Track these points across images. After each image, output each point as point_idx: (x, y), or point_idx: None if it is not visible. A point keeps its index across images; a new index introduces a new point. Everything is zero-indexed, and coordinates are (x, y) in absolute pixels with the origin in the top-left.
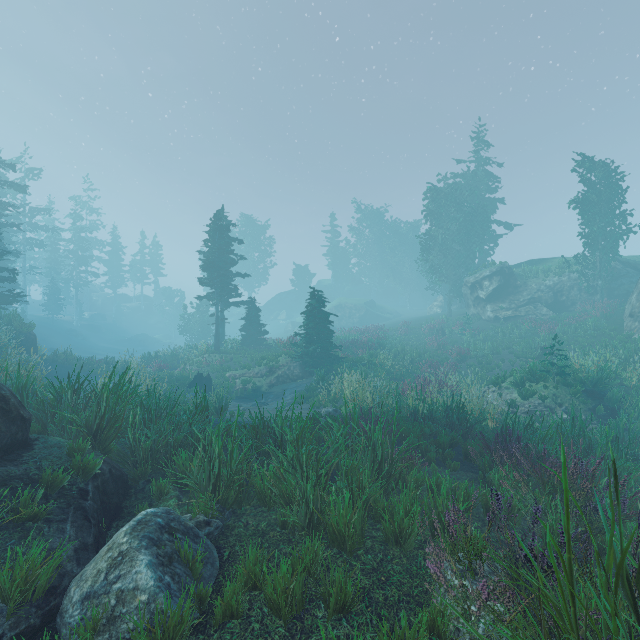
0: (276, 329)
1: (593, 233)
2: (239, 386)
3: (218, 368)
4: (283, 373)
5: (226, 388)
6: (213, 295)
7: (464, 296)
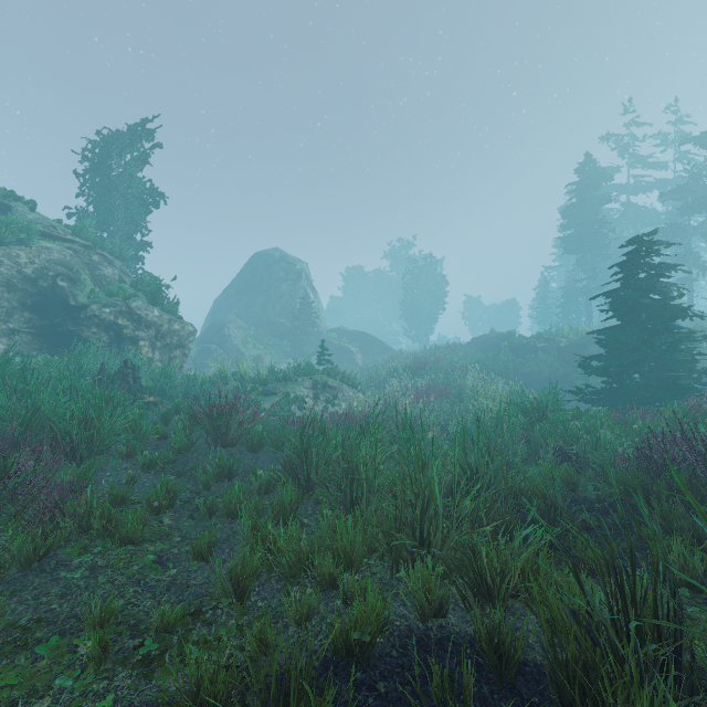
0: None
1: None
2: None
3: None
4: None
5: None
6: None
7: None
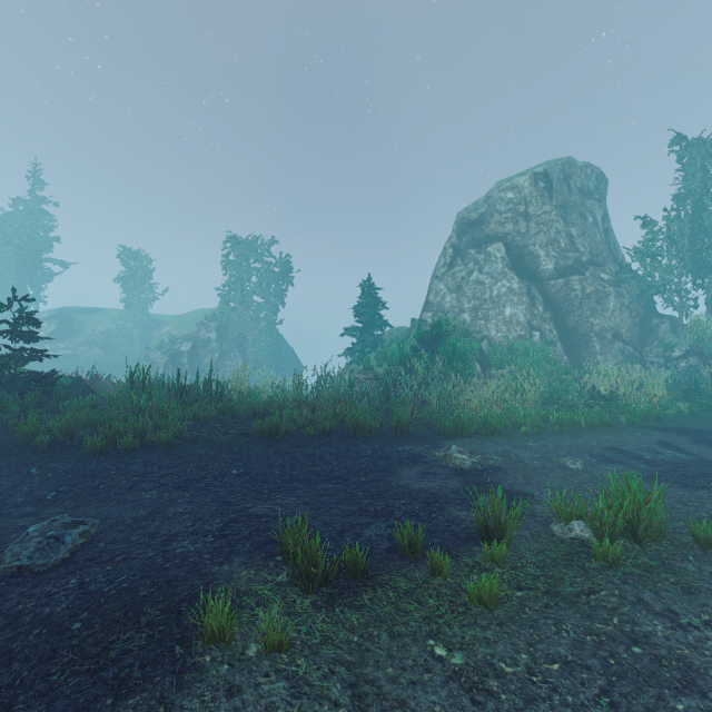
0: None
1: (132, 298)
2: None
3: None
4: None
5: None
6: None
7: None
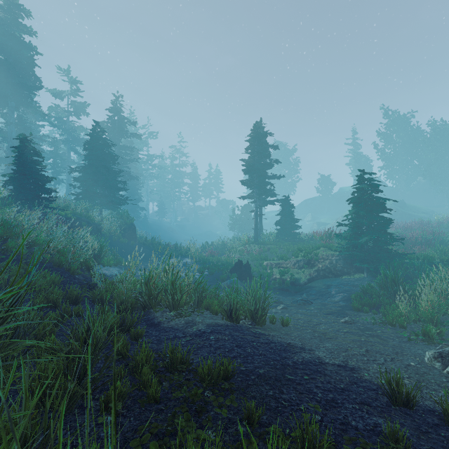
0: (303, 228)
1: None
2: (276, 276)
3: (256, 257)
4: (324, 266)
5: (264, 277)
6: (253, 195)
7: None
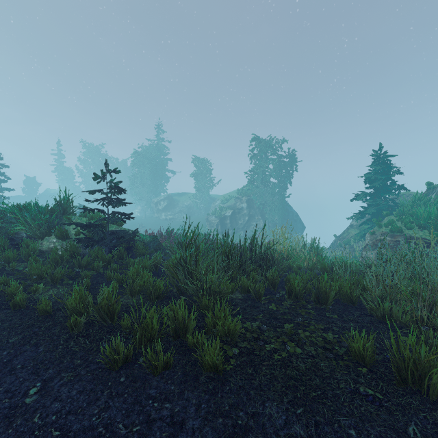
0: None
1: (200, 186)
2: None
3: None
4: None
5: None
6: None
7: (152, 208)
